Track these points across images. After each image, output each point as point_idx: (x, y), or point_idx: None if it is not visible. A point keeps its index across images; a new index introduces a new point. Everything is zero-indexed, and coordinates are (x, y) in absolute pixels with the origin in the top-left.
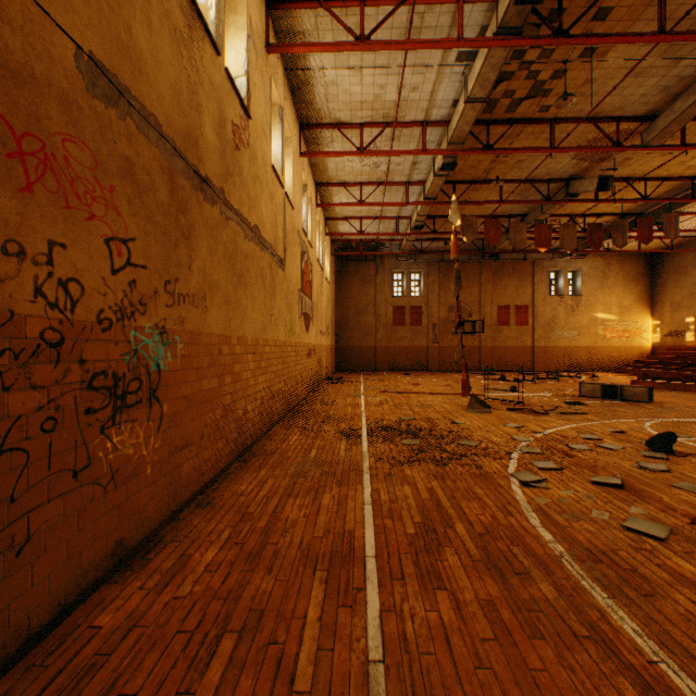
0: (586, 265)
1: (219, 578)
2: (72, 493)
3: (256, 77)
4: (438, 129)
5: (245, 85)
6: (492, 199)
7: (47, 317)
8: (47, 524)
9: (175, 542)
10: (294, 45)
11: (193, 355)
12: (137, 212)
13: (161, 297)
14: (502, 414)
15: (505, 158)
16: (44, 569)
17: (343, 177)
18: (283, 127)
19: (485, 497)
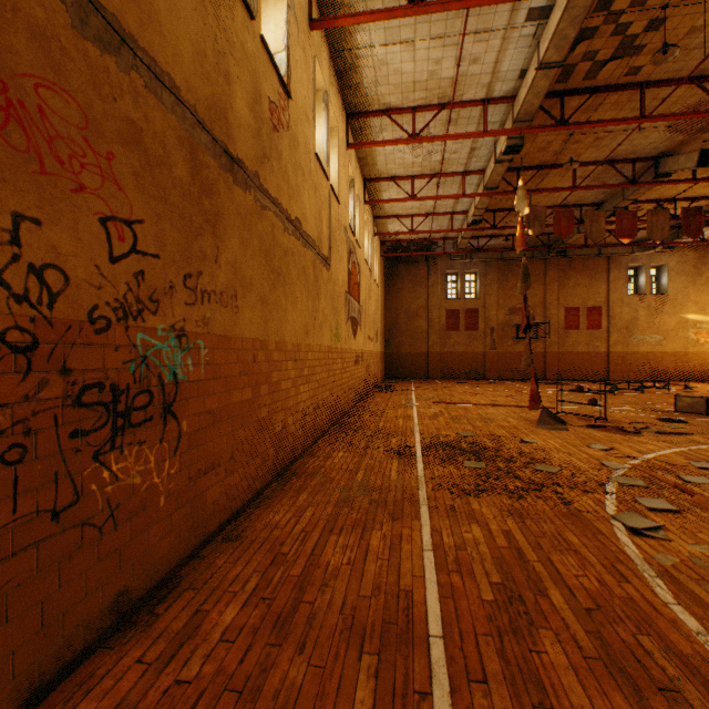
0: (674, 259)
1: (236, 653)
2: (50, 540)
3: (297, 54)
4: (501, 107)
5: (284, 61)
6: (561, 186)
7: (10, 312)
8: (10, 585)
9: (192, 590)
10: (339, 17)
11: (220, 362)
12: (146, 189)
13: (179, 293)
14: (582, 432)
15: (580, 136)
16: (5, 644)
17: (392, 171)
18: (328, 114)
19: (583, 549)
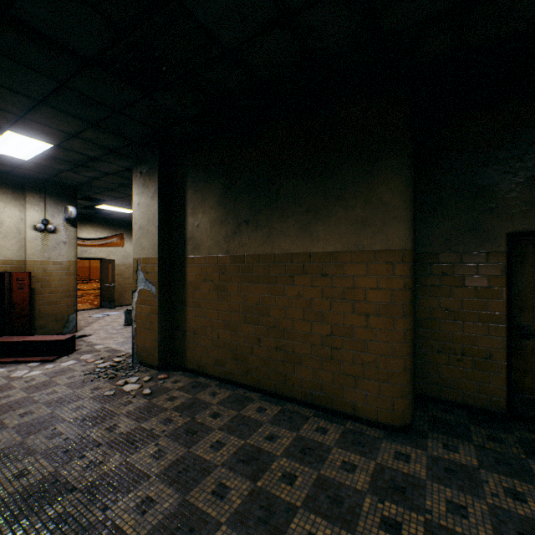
0: None
1: None
2: None
3: None
4: None
5: None
6: None
7: None
8: None
9: None
10: None
11: None
12: None
13: None
14: None
15: None
16: None
17: None
18: None
19: None
